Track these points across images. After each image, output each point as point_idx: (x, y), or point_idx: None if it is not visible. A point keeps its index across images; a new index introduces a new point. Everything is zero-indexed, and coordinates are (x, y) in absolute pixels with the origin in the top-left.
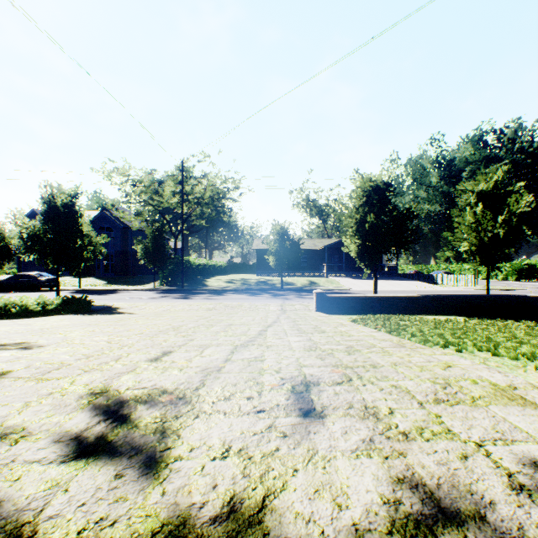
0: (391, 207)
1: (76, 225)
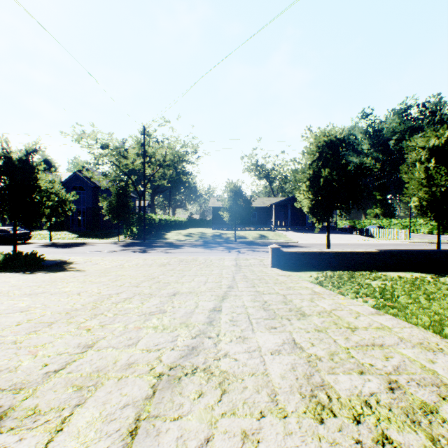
0: (343, 163)
1: (32, 180)
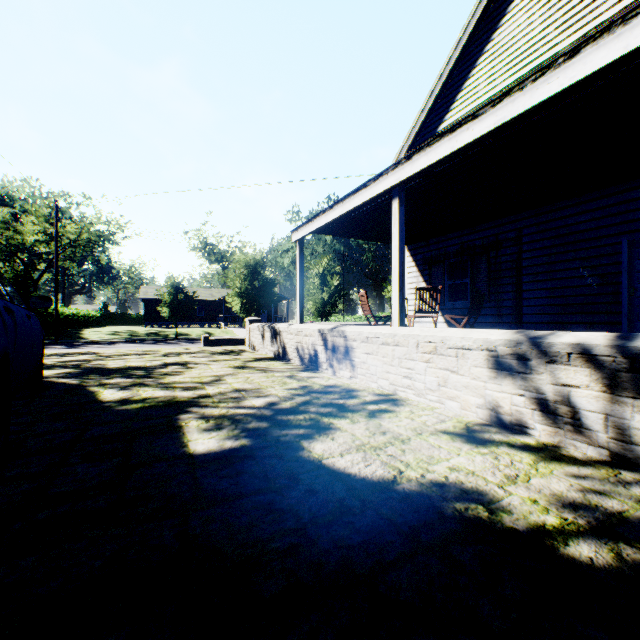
0: (262, 276)
1: None
